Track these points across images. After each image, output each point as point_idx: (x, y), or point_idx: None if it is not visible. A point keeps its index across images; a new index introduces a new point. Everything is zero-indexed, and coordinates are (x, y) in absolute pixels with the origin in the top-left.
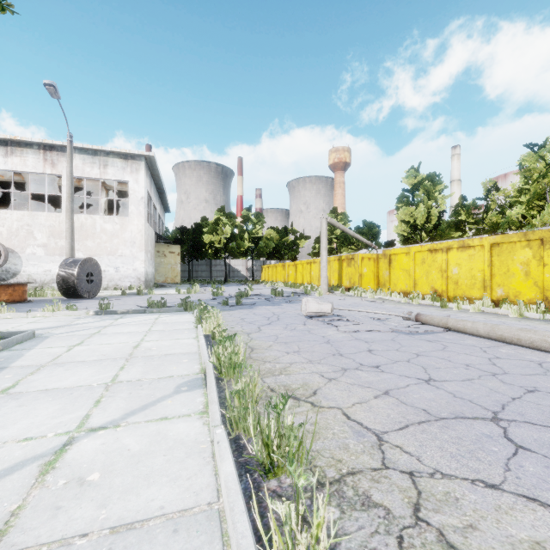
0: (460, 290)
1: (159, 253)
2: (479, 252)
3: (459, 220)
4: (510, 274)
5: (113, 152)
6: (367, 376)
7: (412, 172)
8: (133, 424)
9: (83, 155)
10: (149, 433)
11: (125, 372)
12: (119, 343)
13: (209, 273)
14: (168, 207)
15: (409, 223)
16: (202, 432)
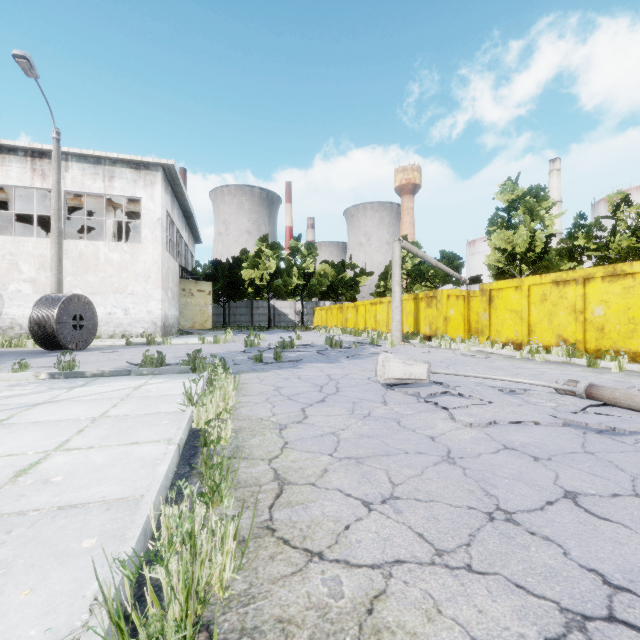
0: (607, 339)
1: (185, 292)
2: None
3: (574, 246)
4: None
5: (120, 160)
6: None
7: (509, 185)
8: None
9: (83, 164)
10: None
11: None
12: (3, 456)
13: (249, 317)
14: (198, 236)
15: (505, 250)
16: None
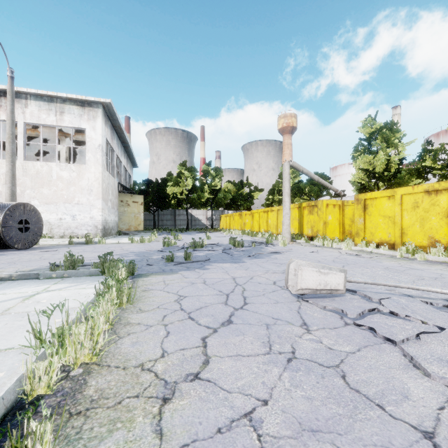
0: None
1: (122, 203)
2: None
3: (422, 167)
4: None
5: (69, 99)
6: None
7: (370, 120)
8: None
9: (39, 102)
10: None
11: None
12: None
13: (173, 222)
14: (135, 162)
15: (367, 170)
16: None
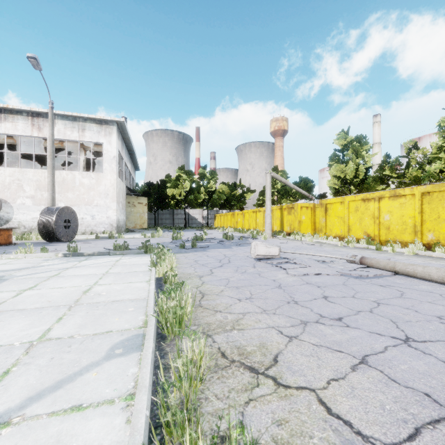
0: (391, 234)
1: (129, 204)
2: (409, 200)
3: (383, 175)
4: (441, 220)
5: (89, 118)
6: (332, 333)
7: (343, 134)
8: (30, 419)
9: (65, 121)
10: (42, 443)
11: (61, 325)
12: (72, 287)
13: (171, 221)
14: (137, 166)
15: (340, 177)
16: (120, 442)
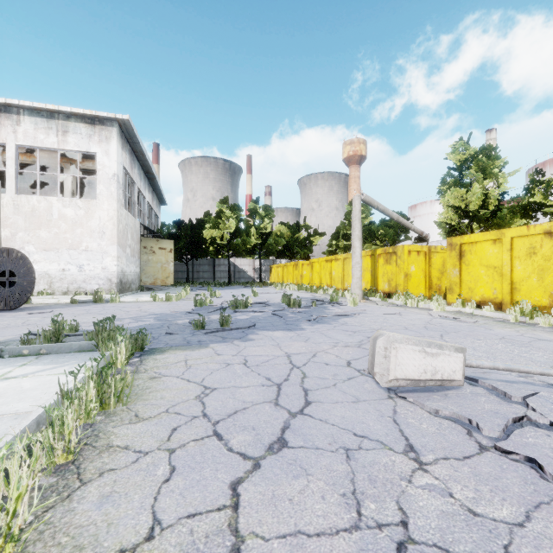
0: None
1: (146, 250)
2: None
3: (529, 203)
4: None
5: (74, 114)
6: None
7: (461, 144)
8: None
9: (35, 118)
10: None
11: None
12: None
13: (211, 274)
14: (162, 198)
15: (459, 208)
16: None
